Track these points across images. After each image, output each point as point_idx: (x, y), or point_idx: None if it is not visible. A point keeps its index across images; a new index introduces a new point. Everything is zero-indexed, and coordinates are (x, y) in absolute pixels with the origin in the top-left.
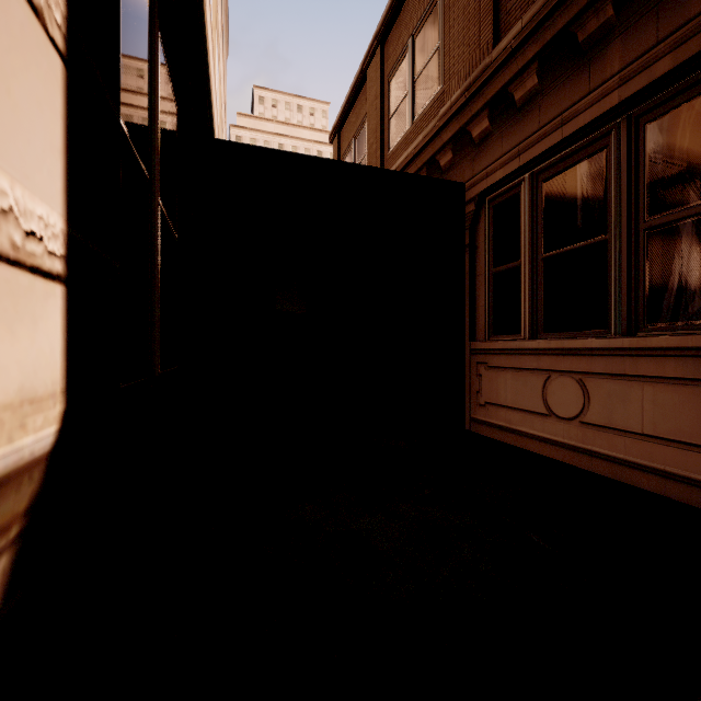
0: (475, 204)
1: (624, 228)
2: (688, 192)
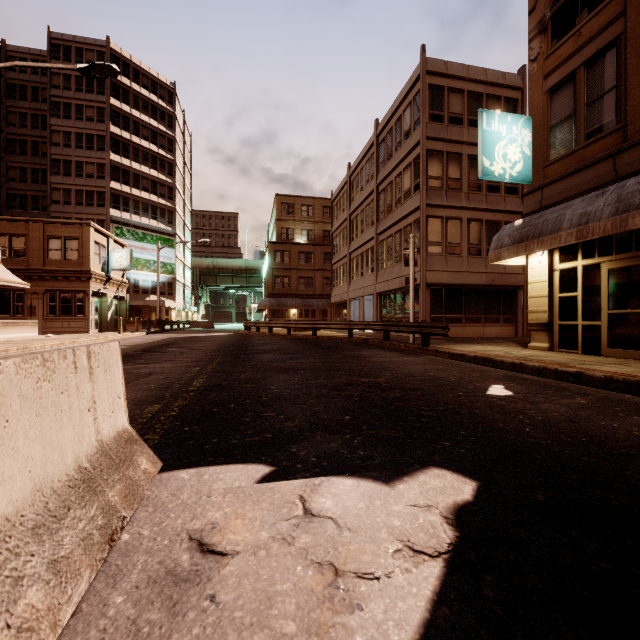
0: None
1: (13, 304)
2: (21, 302)
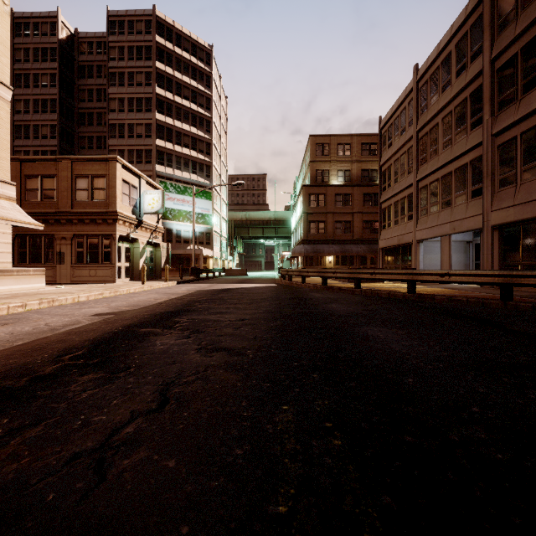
0: (15, 236)
1: (44, 250)
2: (51, 248)
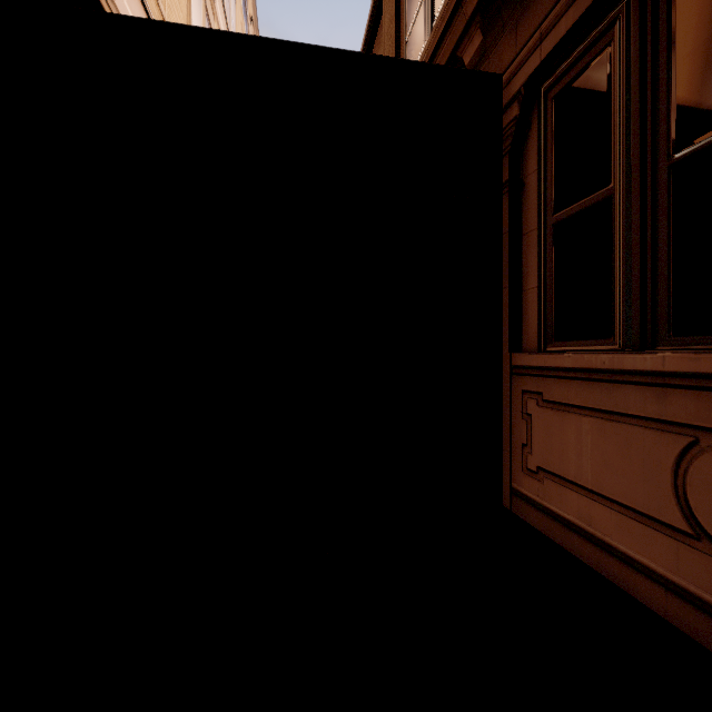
0: (520, 102)
1: None
2: None
